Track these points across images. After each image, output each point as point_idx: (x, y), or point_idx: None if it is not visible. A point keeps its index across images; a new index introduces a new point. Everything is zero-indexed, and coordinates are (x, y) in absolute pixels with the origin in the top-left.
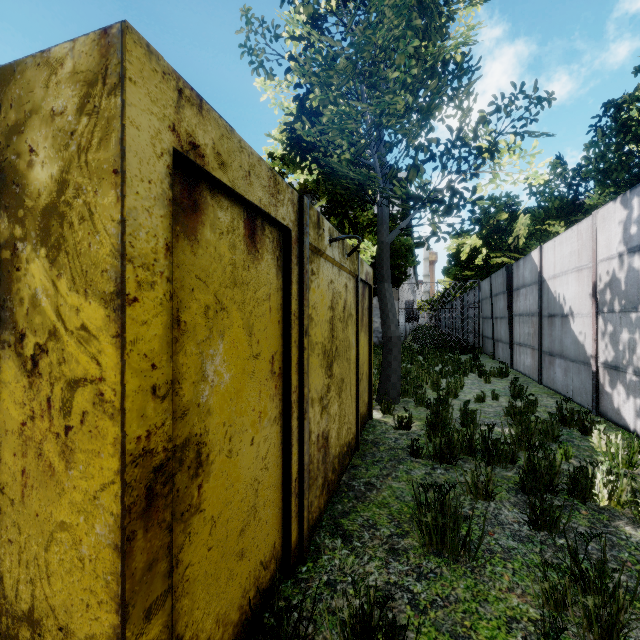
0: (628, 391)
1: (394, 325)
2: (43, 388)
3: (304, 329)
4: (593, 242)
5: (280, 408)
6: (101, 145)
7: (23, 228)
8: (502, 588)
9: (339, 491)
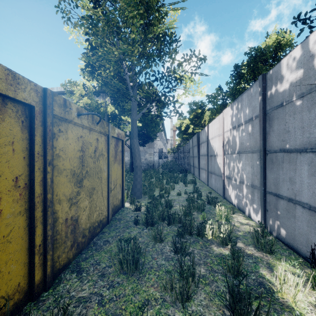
0: (233, 188)
1: (139, 160)
2: None
3: (47, 162)
4: (223, 124)
5: (26, 206)
6: None
7: None
8: (149, 285)
9: (88, 247)
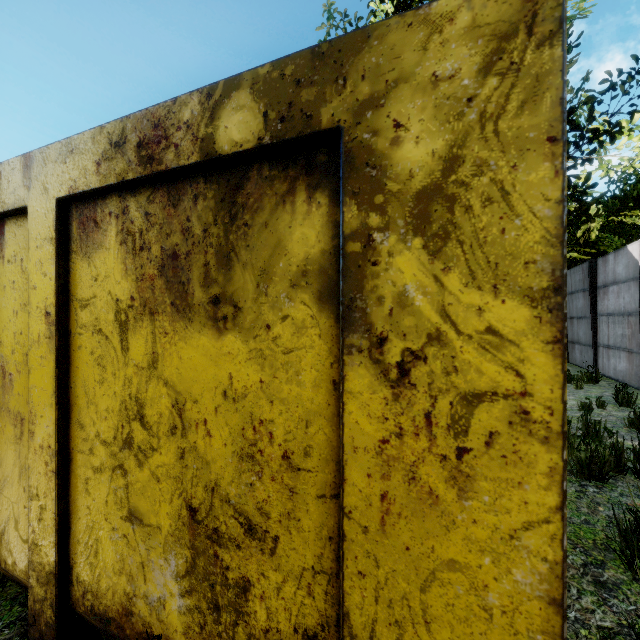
0: None
1: None
2: (417, 401)
3: None
4: None
5: None
6: (524, 109)
7: (383, 216)
8: None
9: None
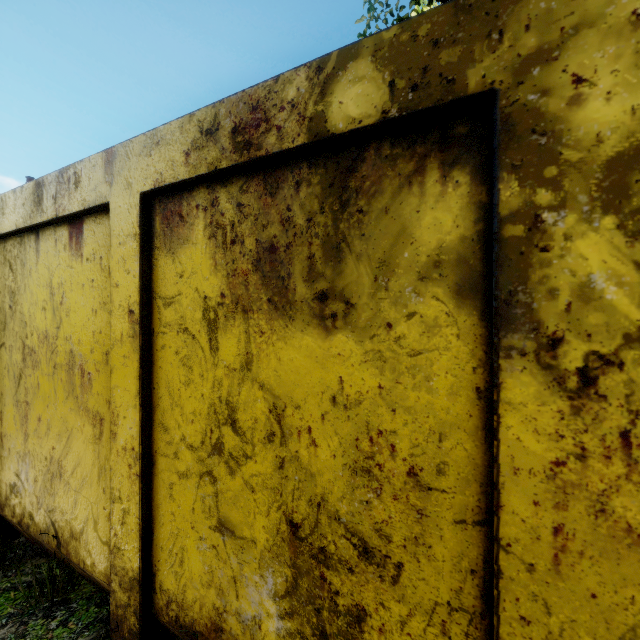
0: None
1: None
2: (609, 416)
3: None
4: None
5: None
6: None
7: (557, 191)
8: None
9: None
